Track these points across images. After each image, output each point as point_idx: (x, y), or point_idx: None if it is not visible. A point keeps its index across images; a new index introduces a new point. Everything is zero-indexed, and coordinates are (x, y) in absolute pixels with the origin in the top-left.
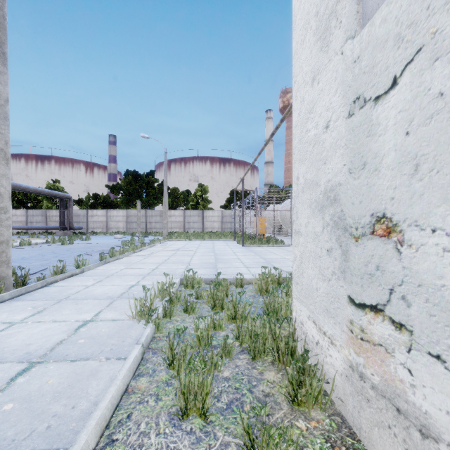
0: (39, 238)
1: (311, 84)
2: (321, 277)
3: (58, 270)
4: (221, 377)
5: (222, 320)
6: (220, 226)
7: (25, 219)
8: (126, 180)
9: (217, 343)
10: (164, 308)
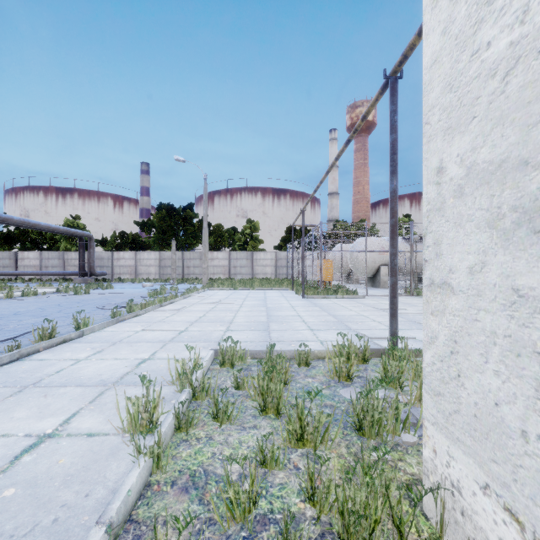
0: (51, 285)
1: None
2: None
3: (44, 333)
4: None
5: (278, 450)
6: (273, 271)
7: (39, 262)
8: (159, 215)
9: (269, 507)
10: (176, 414)
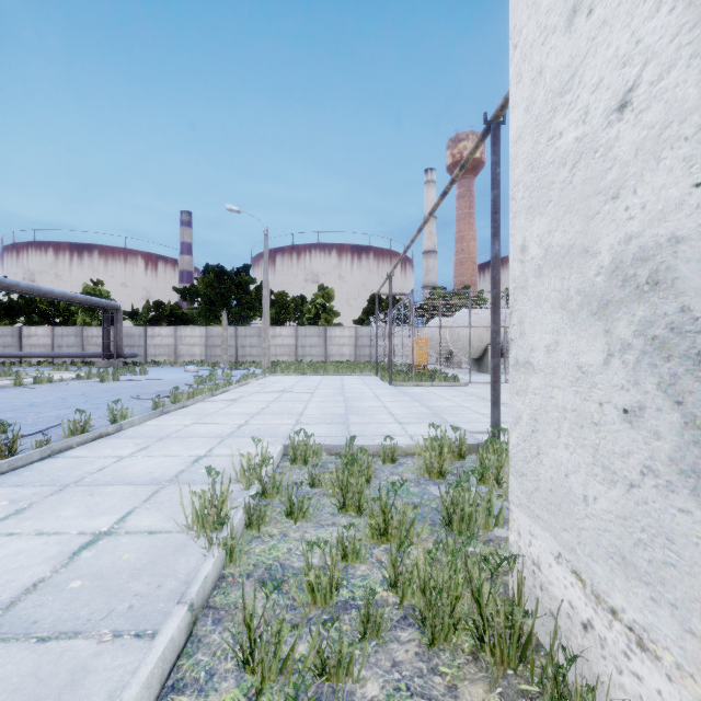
0: (68, 370)
1: (567, 26)
2: (601, 473)
3: (76, 427)
4: (360, 698)
5: (360, 542)
6: (353, 352)
7: (51, 341)
8: (206, 280)
9: (351, 595)
10: (247, 510)
